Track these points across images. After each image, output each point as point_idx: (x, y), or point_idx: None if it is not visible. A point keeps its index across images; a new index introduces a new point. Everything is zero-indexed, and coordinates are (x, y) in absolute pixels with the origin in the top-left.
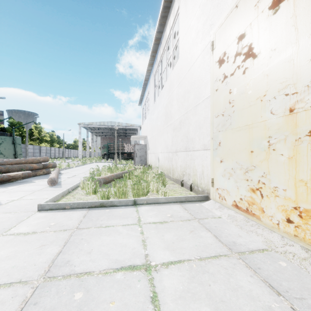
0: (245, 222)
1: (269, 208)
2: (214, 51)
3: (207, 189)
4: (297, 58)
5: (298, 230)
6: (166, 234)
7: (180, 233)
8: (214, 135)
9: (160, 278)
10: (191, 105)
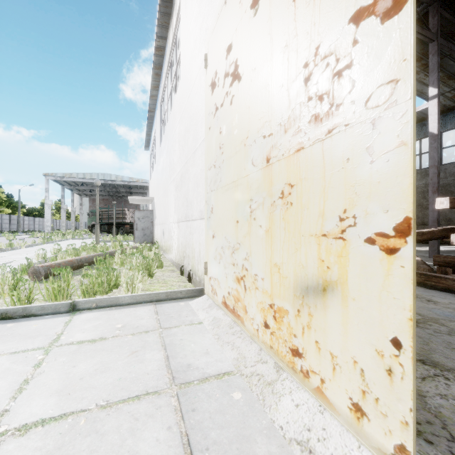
0: (228, 329)
1: (251, 306)
2: (207, 69)
3: (203, 279)
4: (272, 82)
5: (273, 339)
6: (83, 363)
7: (110, 358)
8: (208, 197)
9: None
10: (190, 150)
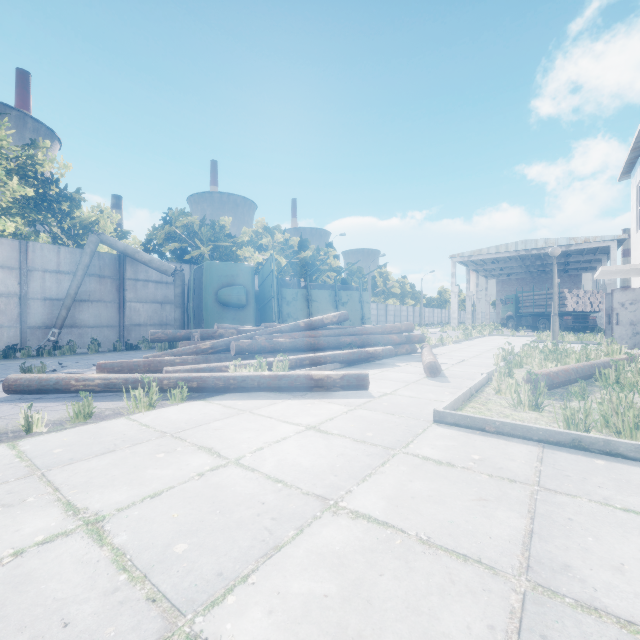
0: None
1: None
2: None
3: None
4: None
5: None
6: None
7: None
8: None
9: None
10: None
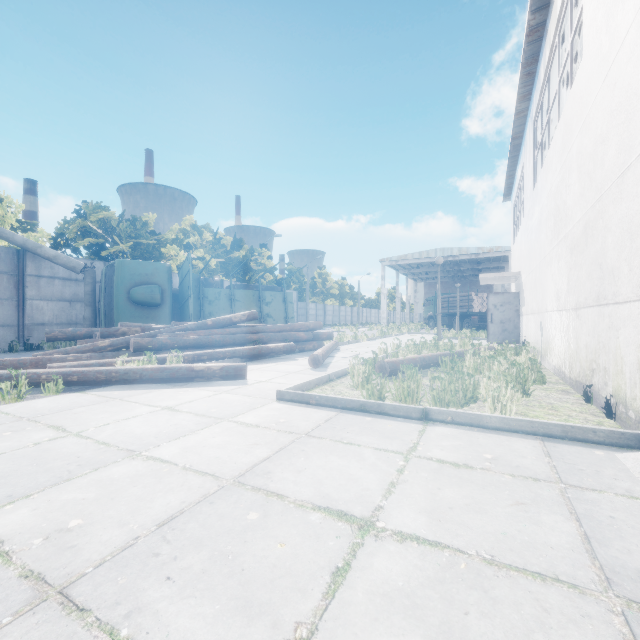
0: None
1: None
2: None
3: None
4: None
5: None
6: (448, 488)
7: (483, 497)
8: None
9: (374, 550)
10: (609, 175)
